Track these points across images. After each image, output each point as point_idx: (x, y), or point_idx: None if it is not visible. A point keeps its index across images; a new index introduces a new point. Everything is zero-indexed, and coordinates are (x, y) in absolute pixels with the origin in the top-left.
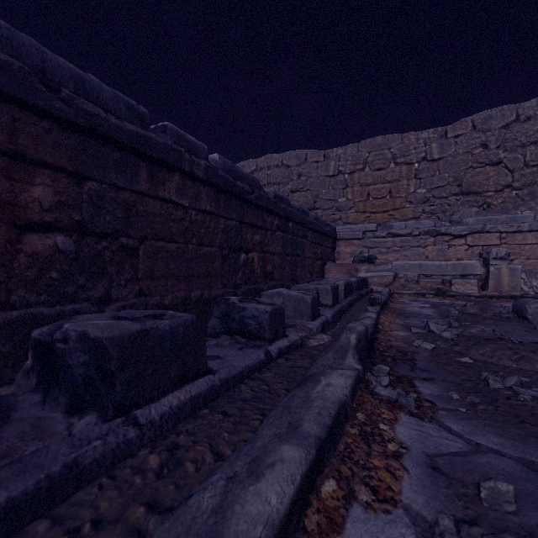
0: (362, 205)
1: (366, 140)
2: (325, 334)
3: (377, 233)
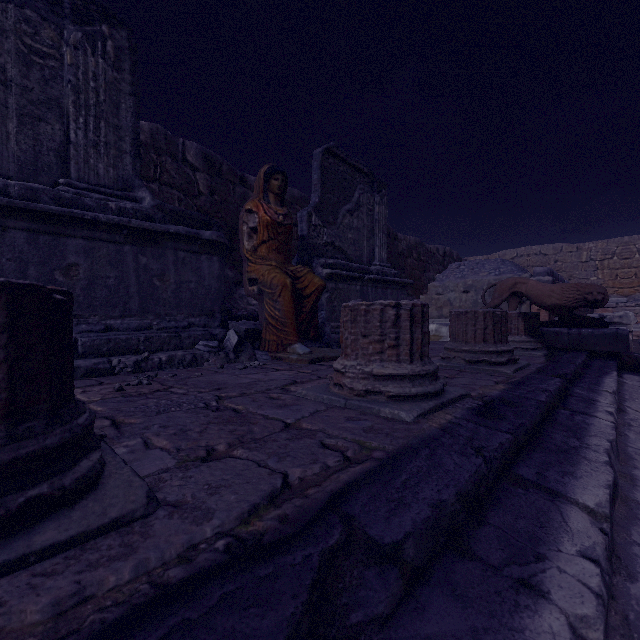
0: (611, 283)
1: (615, 239)
2: (635, 346)
3: (627, 304)
